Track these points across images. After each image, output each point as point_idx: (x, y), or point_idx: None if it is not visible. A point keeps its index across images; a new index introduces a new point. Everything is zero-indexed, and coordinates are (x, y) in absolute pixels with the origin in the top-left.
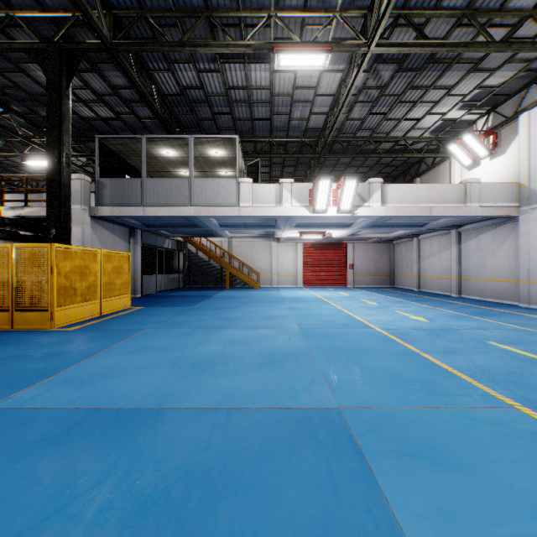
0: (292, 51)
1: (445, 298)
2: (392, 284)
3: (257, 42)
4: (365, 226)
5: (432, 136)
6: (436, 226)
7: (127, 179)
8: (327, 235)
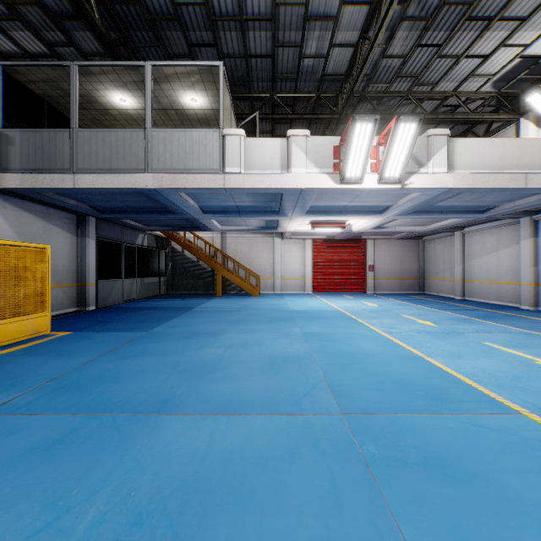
0: None
1: (519, 312)
2: (421, 289)
3: None
4: (406, 212)
5: (494, 89)
6: (508, 210)
7: (47, 130)
8: (346, 227)
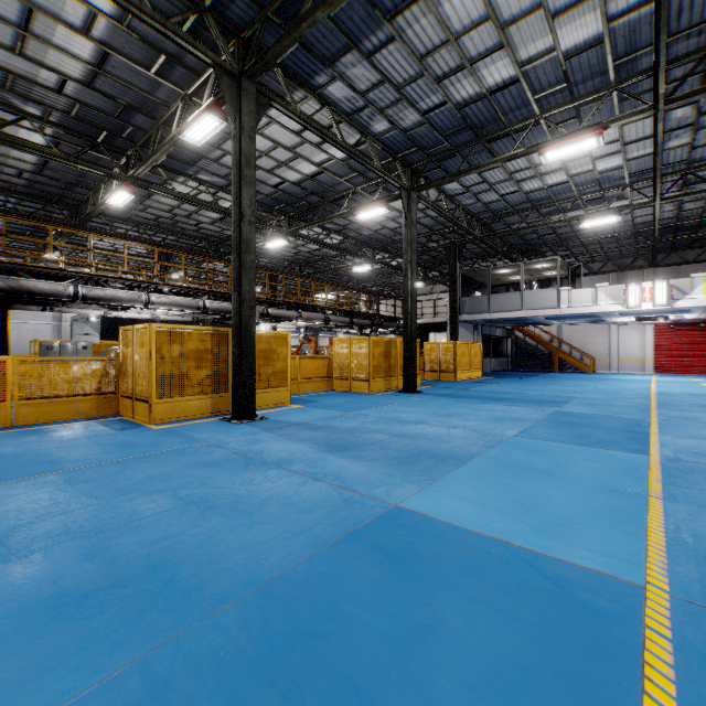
0: (590, 221)
1: None
2: None
3: (566, 218)
4: None
5: None
6: None
7: (478, 296)
8: (677, 317)
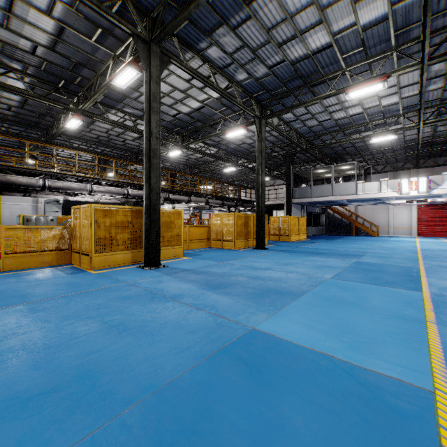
0: (377, 138)
1: None
2: None
3: (361, 136)
4: None
5: None
6: None
7: (304, 187)
8: (432, 200)
